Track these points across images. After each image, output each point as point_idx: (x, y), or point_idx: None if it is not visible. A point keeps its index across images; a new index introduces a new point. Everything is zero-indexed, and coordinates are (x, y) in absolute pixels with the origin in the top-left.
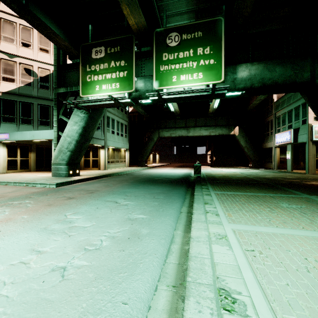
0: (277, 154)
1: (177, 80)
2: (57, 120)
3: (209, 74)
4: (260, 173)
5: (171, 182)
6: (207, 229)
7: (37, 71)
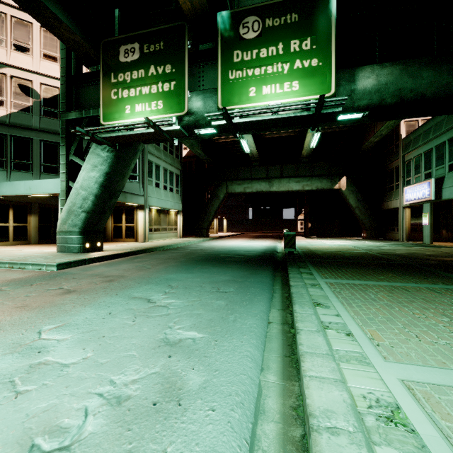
0: (406, 218)
1: (256, 95)
2: (66, 164)
3: (310, 83)
4: (384, 246)
5: (246, 262)
6: (342, 380)
7: (39, 90)
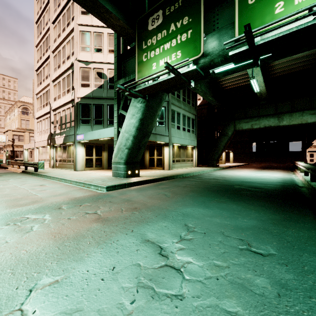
0: None
1: (285, 8)
2: (117, 116)
3: None
4: None
5: (268, 198)
6: None
7: (107, 73)
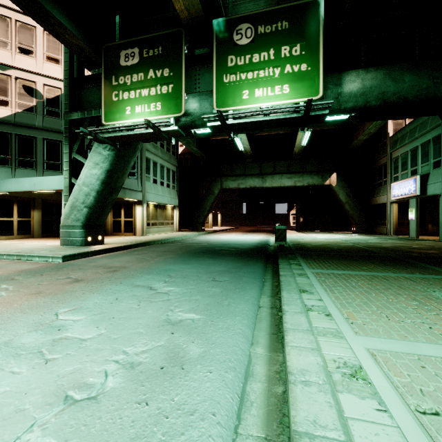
0: (393, 213)
1: (249, 97)
2: (69, 161)
3: (299, 86)
4: (372, 240)
5: (240, 254)
6: (317, 349)
7: (42, 90)
